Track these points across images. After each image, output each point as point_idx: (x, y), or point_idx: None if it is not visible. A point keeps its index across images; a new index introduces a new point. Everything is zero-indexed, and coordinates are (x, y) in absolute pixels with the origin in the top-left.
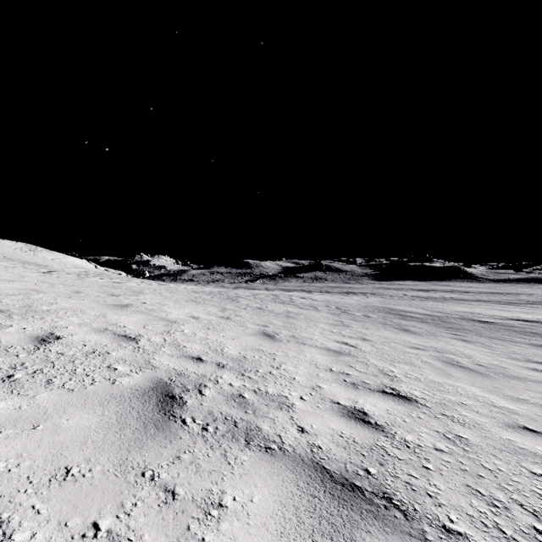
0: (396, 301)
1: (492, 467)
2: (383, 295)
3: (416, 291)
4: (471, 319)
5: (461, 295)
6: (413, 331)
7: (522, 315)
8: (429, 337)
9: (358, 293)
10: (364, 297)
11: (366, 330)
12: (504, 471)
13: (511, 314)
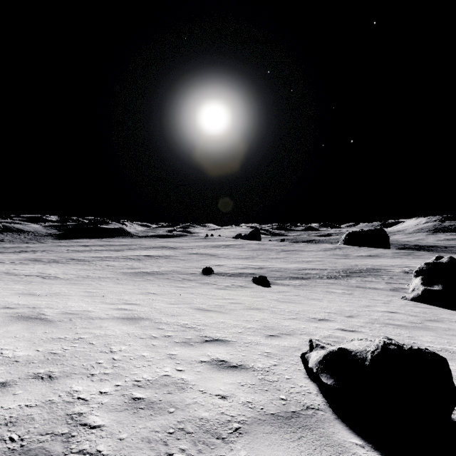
0: (51, 255)
1: (0, 272)
2: (50, 251)
3: (80, 247)
4: (71, 259)
5: (104, 247)
6: (28, 264)
7: (103, 255)
8: (31, 265)
9: (31, 251)
10: (31, 254)
11: (2, 266)
12: (2, 272)
13: (99, 255)
